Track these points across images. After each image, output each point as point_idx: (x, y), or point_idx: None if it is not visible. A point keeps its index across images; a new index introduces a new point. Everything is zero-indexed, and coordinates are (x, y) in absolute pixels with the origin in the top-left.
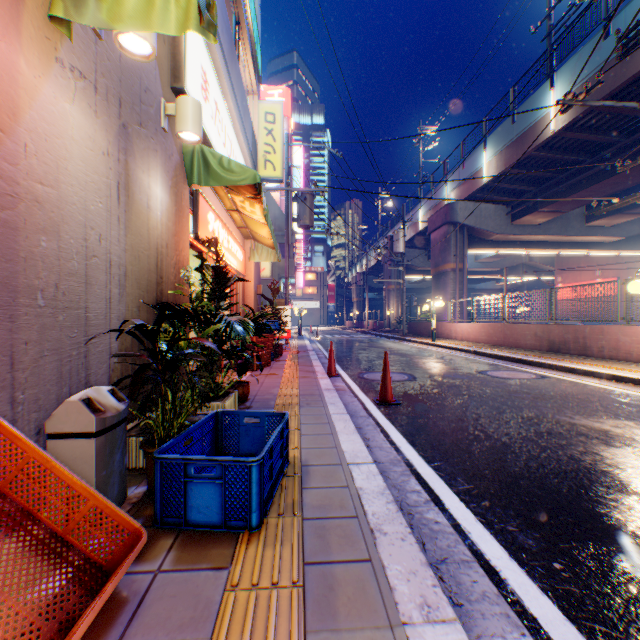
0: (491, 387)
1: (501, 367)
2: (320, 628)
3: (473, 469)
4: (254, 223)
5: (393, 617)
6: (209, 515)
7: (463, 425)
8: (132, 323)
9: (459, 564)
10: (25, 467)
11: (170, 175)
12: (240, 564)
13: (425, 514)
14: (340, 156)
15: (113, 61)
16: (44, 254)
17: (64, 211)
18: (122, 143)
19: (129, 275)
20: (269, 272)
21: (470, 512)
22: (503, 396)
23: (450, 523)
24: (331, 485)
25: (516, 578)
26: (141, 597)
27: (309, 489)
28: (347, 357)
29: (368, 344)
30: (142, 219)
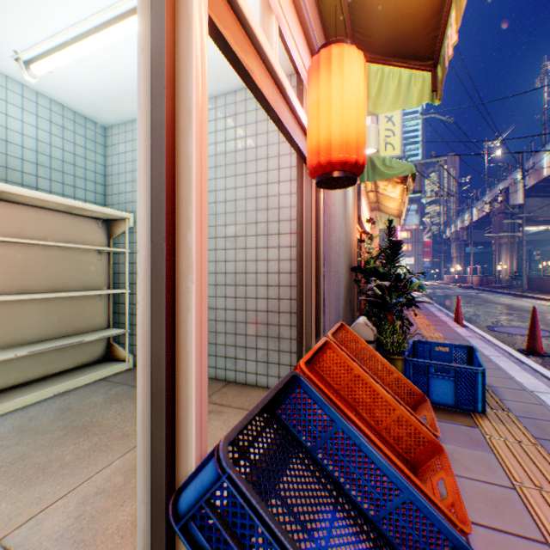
0: None
1: None
2: None
3: None
4: (387, 199)
5: None
6: (444, 399)
7: None
8: (345, 280)
9: None
10: (360, 352)
11: None
12: (484, 427)
13: None
14: (450, 121)
15: None
16: (333, 243)
17: (335, 218)
18: None
19: (345, 250)
20: None
21: None
22: None
23: None
24: (524, 401)
25: None
26: None
27: (505, 400)
28: (463, 311)
29: (480, 299)
30: (347, 213)
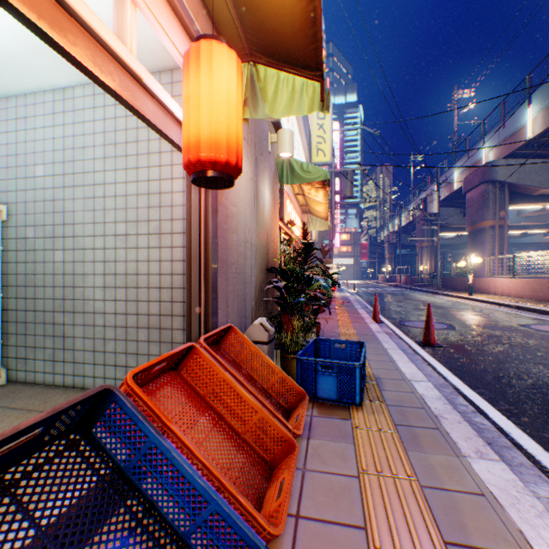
0: (534, 339)
1: (546, 322)
2: (413, 449)
3: (513, 397)
4: (314, 203)
5: (457, 453)
6: (329, 394)
7: (503, 366)
8: (258, 280)
9: (501, 447)
10: (249, 354)
11: (271, 181)
12: (356, 418)
13: (472, 418)
14: (377, 134)
15: (252, 122)
16: (234, 244)
17: (239, 219)
18: (255, 170)
19: (257, 251)
20: (314, 236)
21: (510, 422)
22: (547, 347)
23: (493, 426)
24: (400, 390)
25: (548, 461)
26: (309, 424)
27: (385, 390)
28: (385, 307)
29: (403, 297)
30: (261, 214)
